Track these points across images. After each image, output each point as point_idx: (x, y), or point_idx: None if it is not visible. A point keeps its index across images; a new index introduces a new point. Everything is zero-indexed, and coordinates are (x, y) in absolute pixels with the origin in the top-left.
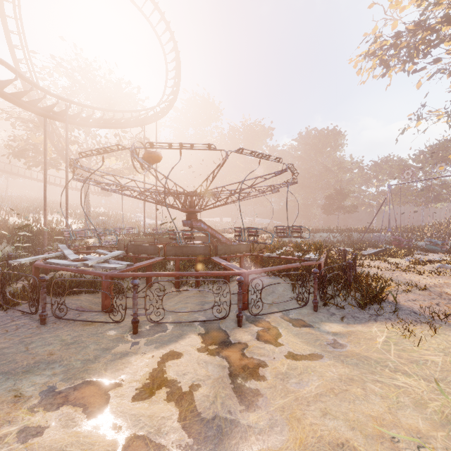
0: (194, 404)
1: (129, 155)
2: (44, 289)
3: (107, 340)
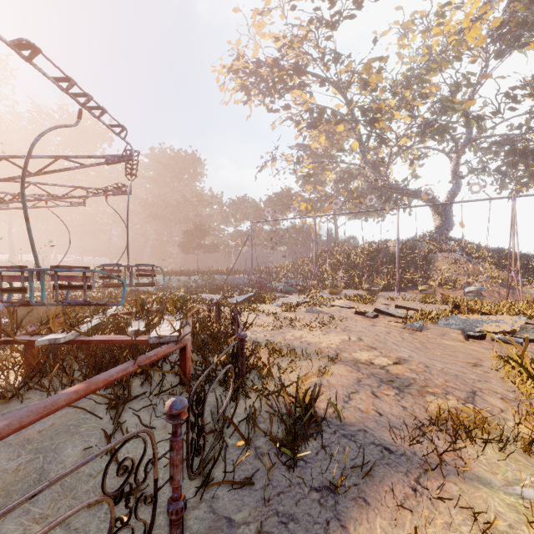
0: None
1: None
2: None
3: None
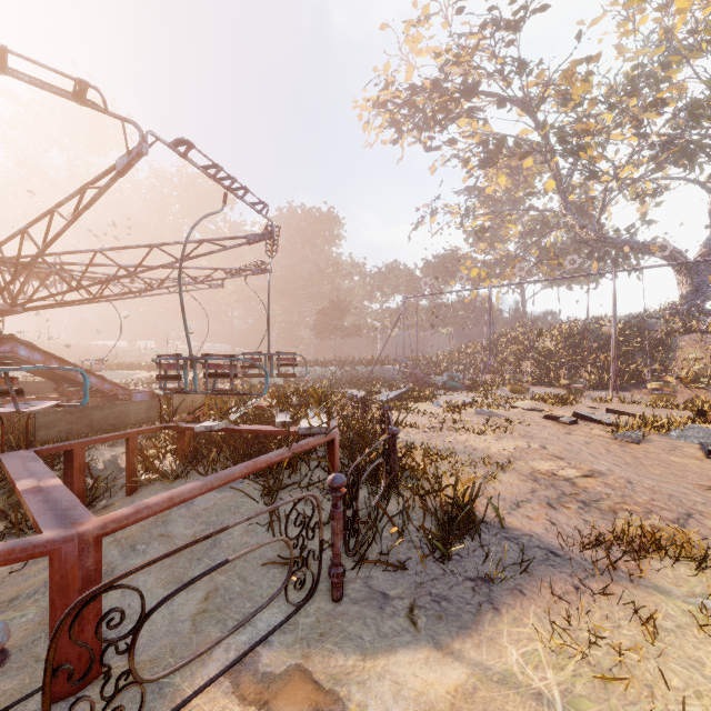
0: None
1: None
2: None
3: None
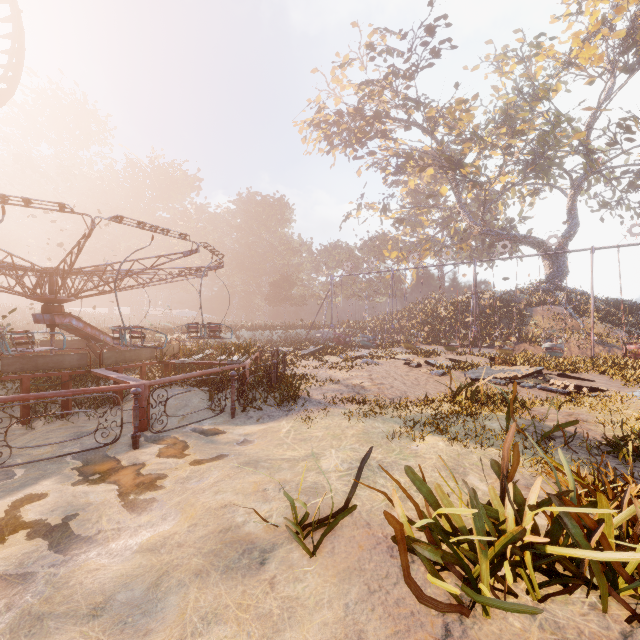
0: (71, 531)
1: None
2: None
3: None
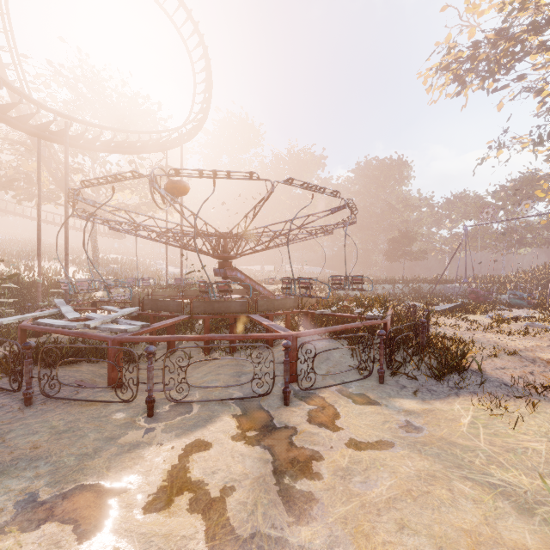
0: (227, 515)
1: (147, 187)
2: (30, 359)
3: (112, 426)
